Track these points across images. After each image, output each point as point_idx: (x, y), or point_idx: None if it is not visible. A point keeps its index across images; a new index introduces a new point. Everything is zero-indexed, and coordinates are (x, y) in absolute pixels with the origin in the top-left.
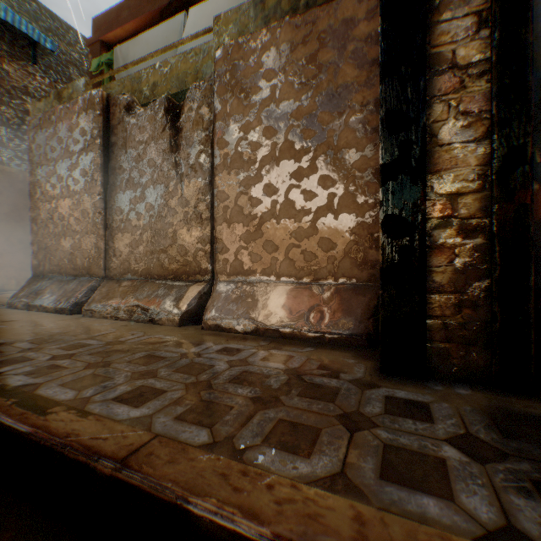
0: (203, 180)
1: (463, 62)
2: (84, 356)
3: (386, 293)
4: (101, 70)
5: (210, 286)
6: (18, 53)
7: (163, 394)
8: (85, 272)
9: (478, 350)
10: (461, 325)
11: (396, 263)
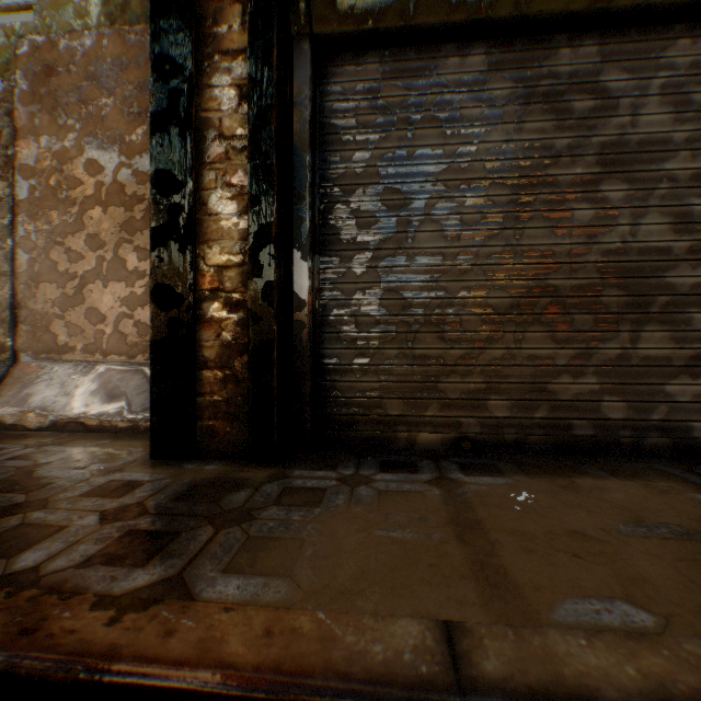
0: (1, 219)
1: (229, 133)
2: None
3: (157, 370)
4: None
5: (12, 368)
6: None
7: None
8: None
9: (241, 425)
10: (228, 400)
11: (165, 337)
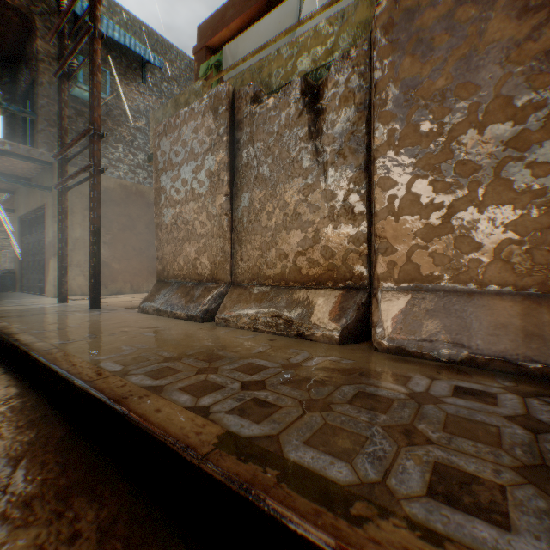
0: (355, 167)
1: None
2: (278, 386)
3: None
4: (208, 74)
5: (368, 295)
6: (131, 76)
7: (506, 493)
8: (210, 278)
9: None
10: None
11: None
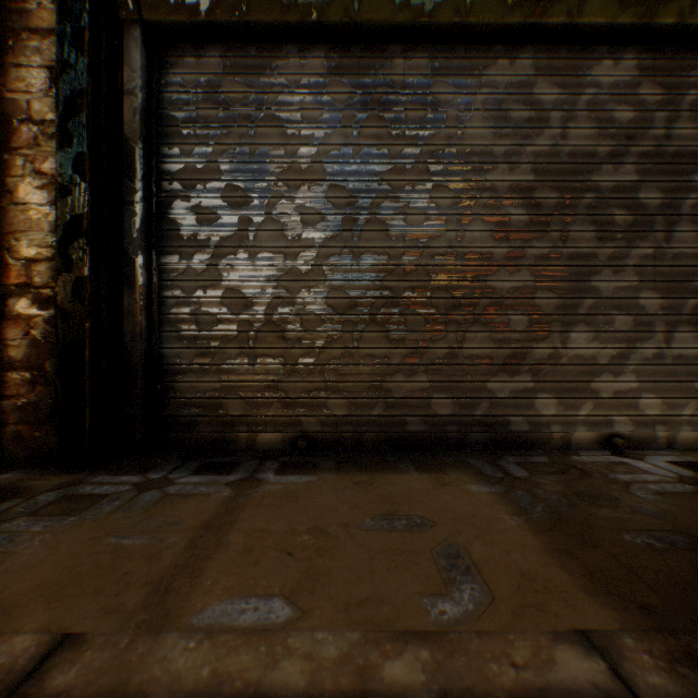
0: None
1: (40, 118)
2: None
3: None
4: None
5: None
6: None
7: None
8: None
9: (53, 429)
10: (38, 403)
11: None
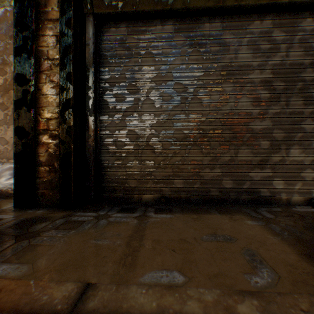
0: None
1: (52, 57)
2: None
3: (17, 167)
4: None
5: None
6: None
7: None
8: None
9: (57, 192)
10: (51, 180)
11: (22, 151)
